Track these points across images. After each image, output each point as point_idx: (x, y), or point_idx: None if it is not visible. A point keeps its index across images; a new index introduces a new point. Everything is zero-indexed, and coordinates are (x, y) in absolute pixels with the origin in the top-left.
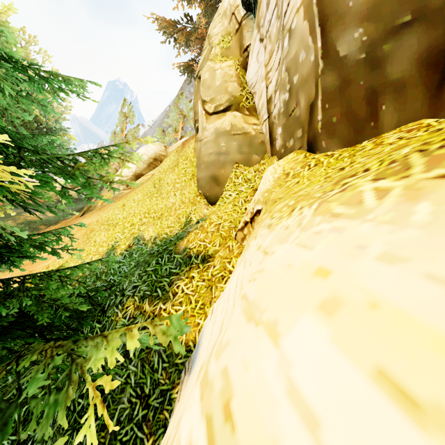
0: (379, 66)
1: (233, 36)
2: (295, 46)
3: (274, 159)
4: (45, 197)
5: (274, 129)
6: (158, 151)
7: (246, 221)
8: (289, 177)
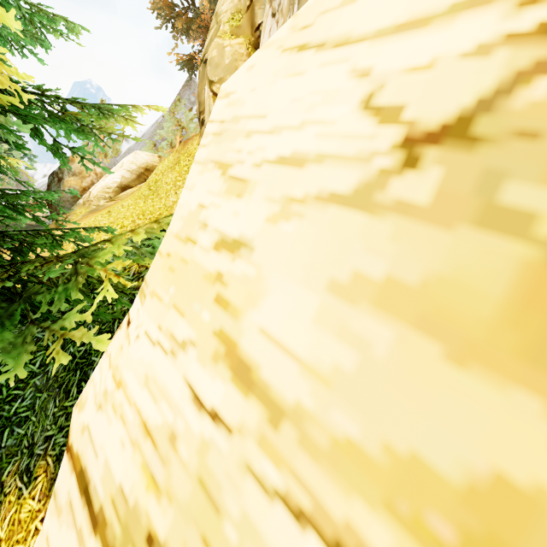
0: None
1: (244, 14)
2: None
3: None
4: (15, 171)
5: None
6: (151, 160)
7: None
8: None
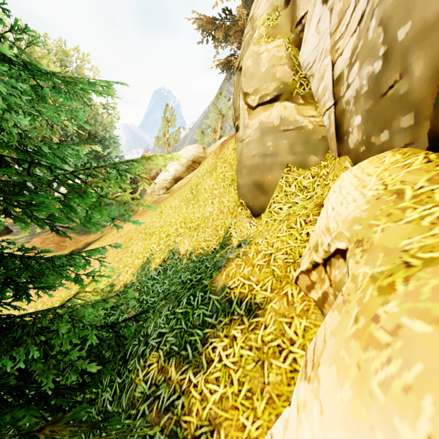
0: None
1: (282, 10)
2: None
3: (346, 161)
4: (78, 211)
5: (347, 119)
6: (197, 153)
7: (315, 262)
8: (407, 200)
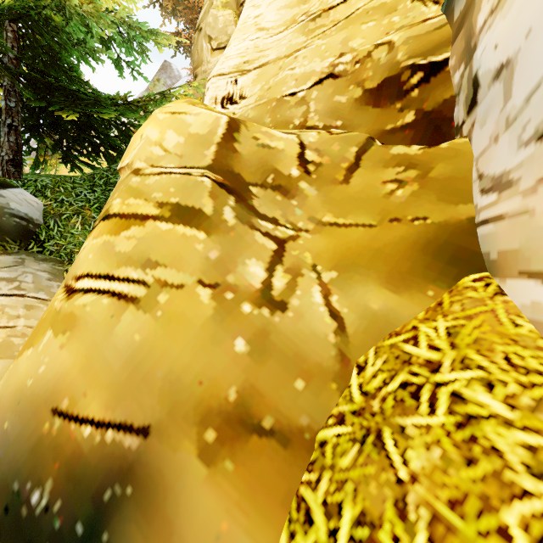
0: None
1: None
2: None
3: None
4: None
5: None
6: None
7: None
8: None
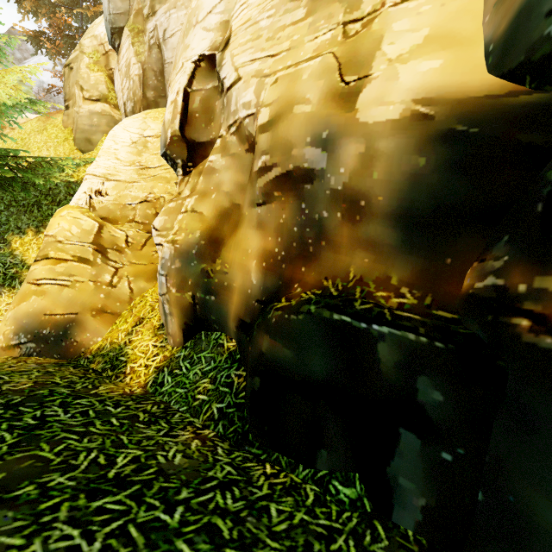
0: (158, 105)
1: (103, 56)
2: (135, 87)
3: None
4: None
5: None
6: None
7: None
8: None
